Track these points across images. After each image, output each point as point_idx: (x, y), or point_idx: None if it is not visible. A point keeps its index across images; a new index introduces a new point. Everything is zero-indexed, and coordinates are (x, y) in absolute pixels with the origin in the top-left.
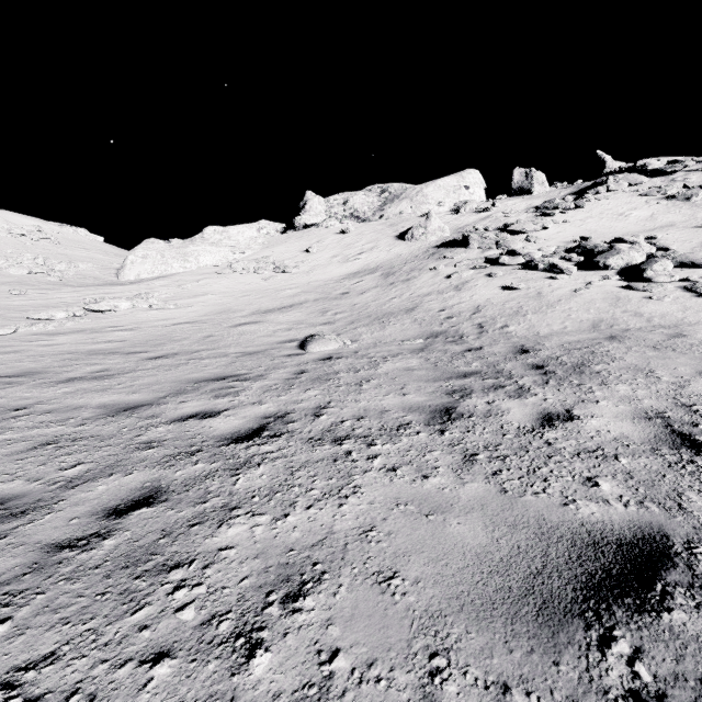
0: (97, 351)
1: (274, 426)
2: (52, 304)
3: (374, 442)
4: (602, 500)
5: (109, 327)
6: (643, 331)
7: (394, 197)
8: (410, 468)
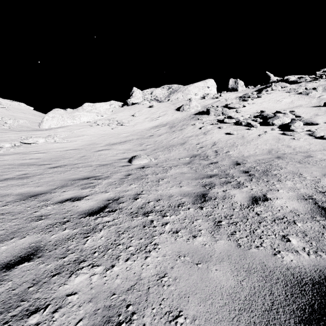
0: (24, 164)
1: (112, 205)
2: (3, 140)
3: (165, 214)
4: (294, 251)
5: (32, 151)
6: (292, 154)
7: (174, 91)
8: (186, 231)
